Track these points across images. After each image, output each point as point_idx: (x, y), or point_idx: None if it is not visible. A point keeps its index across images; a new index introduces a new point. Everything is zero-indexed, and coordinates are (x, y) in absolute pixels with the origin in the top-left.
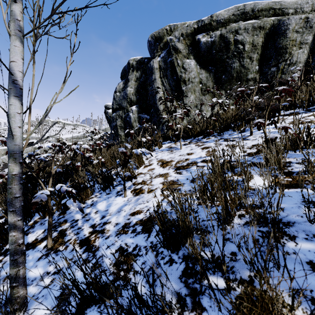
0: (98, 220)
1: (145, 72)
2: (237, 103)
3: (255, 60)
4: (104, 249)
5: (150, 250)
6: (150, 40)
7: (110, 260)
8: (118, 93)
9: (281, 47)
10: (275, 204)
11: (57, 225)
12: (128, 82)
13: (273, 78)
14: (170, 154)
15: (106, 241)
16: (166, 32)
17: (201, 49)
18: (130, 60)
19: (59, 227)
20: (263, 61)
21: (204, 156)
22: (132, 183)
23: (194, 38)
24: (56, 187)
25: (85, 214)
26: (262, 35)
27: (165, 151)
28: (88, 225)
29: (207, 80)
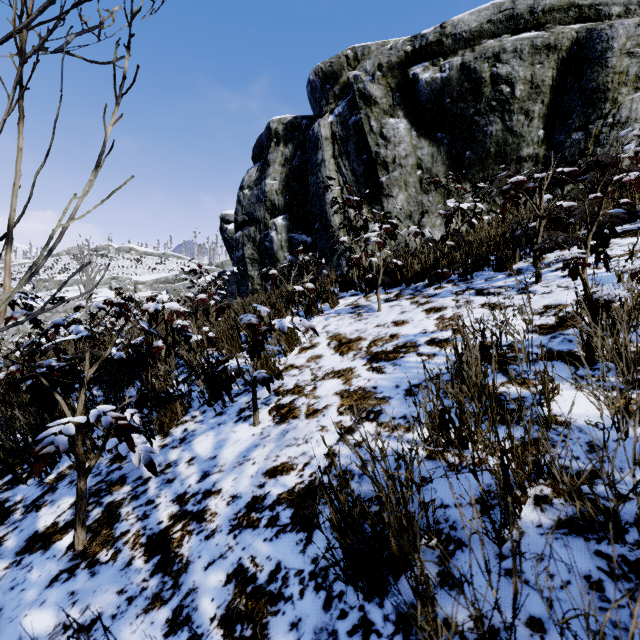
0: (193, 483)
1: (302, 147)
2: (505, 211)
3: (537, 117)
4: (201, 569)
5: (311, 584)
6: (314, 79)
7: (211, 606)
8: (247, 190)
9: (594, 88)
10: (630, 474)
11: (104, 488)
12: (268, 168)
13: (576, 156)
14: (355, 322)
15: (207, 545)
16: (345, 62)
17: (420, 96)
18: (272, 122)
19: (107, 495)
20: (553, 119)
21: (432, 330)
22: (272, 391)
23: (406, 74)
24: (91, 414)
25: (167, 464)
26: (553, 64)
27: (344, 315)
28: (170, 496)
29: (434, 161)
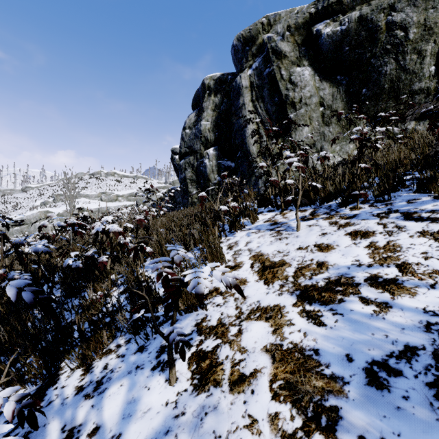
0: None
1: (228, 95)
2: None
3: (429, 55)
4: None
5: None
6: (236, 43)
7: None
8: (188, 130)
9: None
10: None
11: None
12: (203, 113)
13: None
14: (275, 241)
15: None
16: (261, 27)
17: (323, 47)
18: (206, 79)
19: None
20: None
21: (367, 263)
22: (195, 325)
23: (310, 31)
24: None
25: (70, 430)
26: None
27: (264, 232)
28: None
29: (334, 99)
